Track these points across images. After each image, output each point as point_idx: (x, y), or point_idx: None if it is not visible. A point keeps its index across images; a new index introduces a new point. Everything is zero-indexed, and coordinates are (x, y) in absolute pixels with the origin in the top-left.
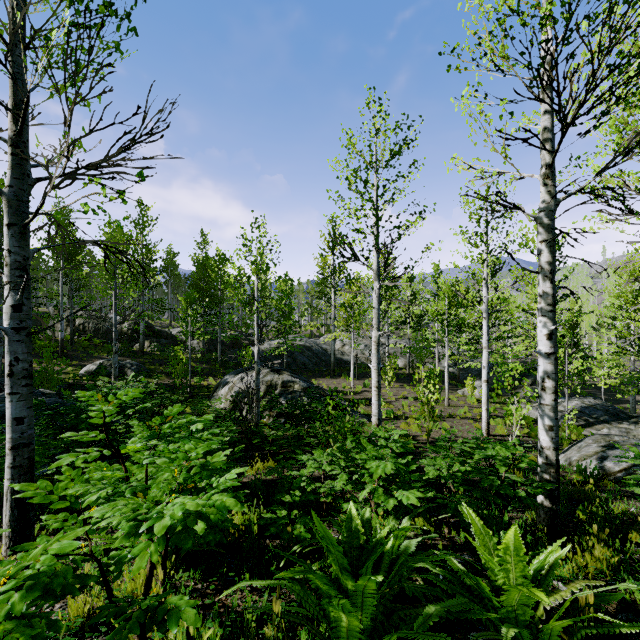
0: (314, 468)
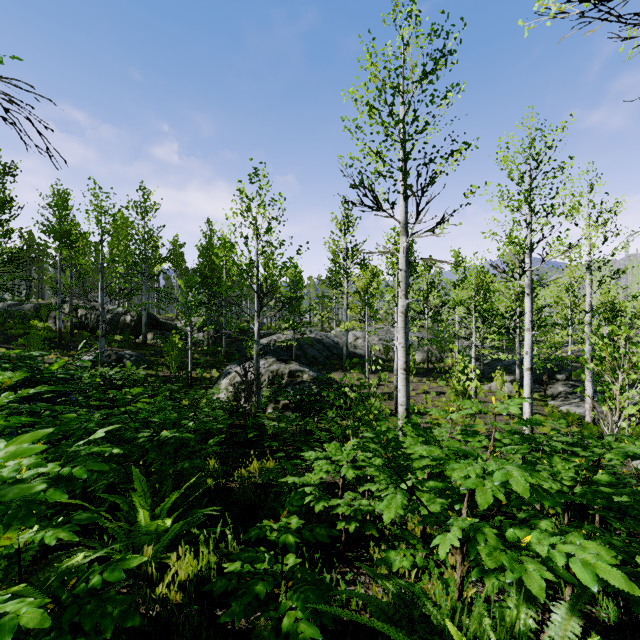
0: (327, 473)
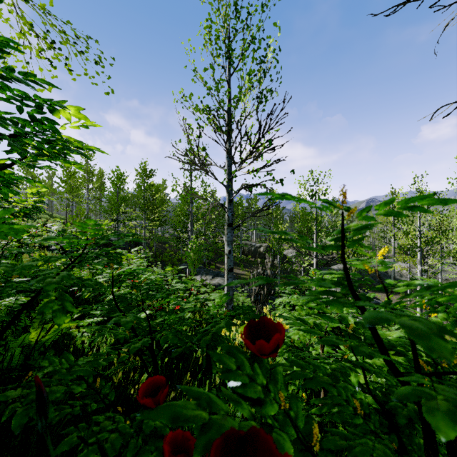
0: None
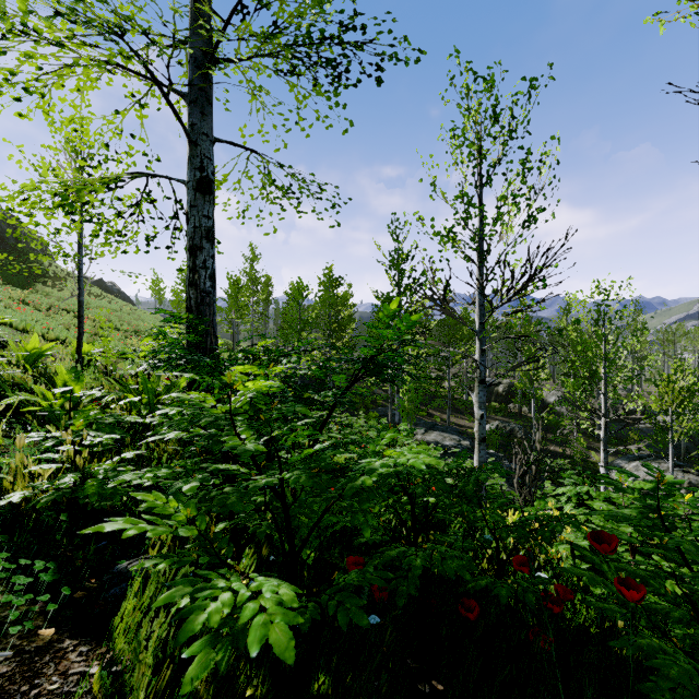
0: None
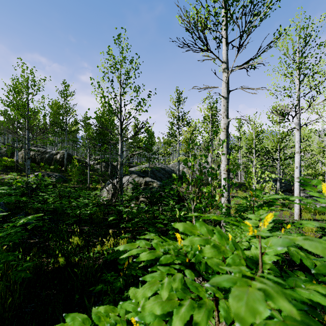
0: None
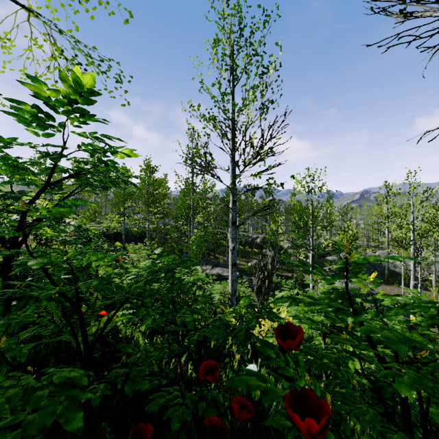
0: None
